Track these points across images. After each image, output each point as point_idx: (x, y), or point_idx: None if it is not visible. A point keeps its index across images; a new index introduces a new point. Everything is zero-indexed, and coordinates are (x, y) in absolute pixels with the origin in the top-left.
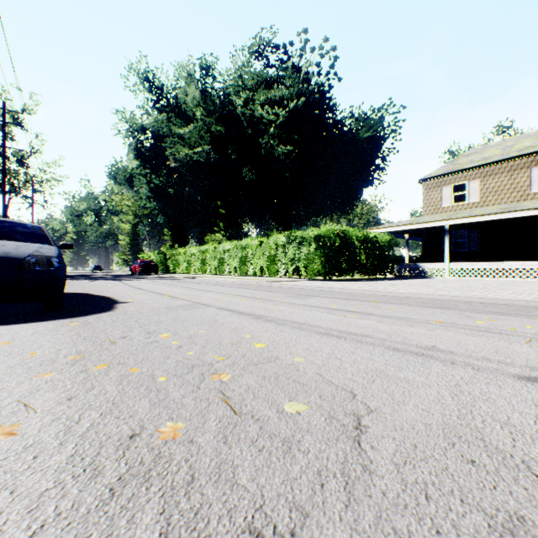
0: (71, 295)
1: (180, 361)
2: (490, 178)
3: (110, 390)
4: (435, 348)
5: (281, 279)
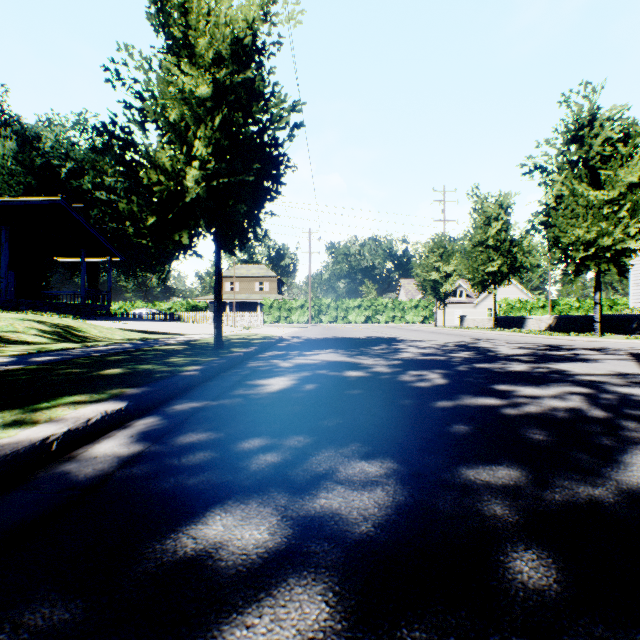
0: None
1: None
2: (243, 283)
3: None
4: None
5: None
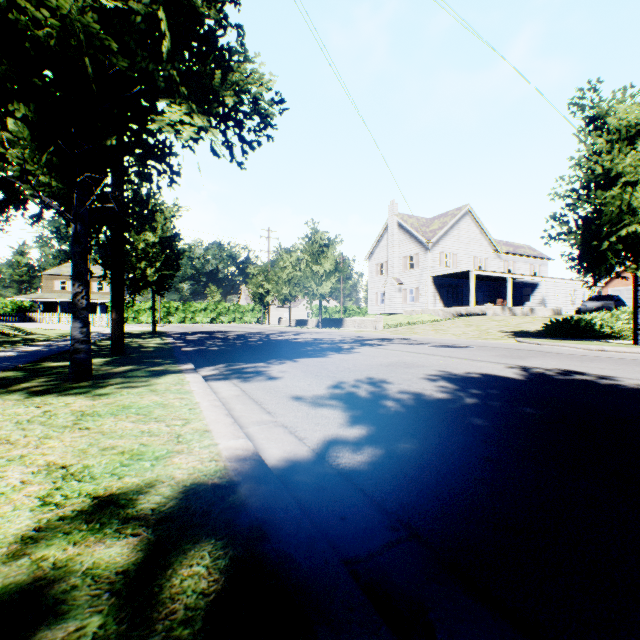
0: None
1: None
2: None
3: None
4: None
5: None
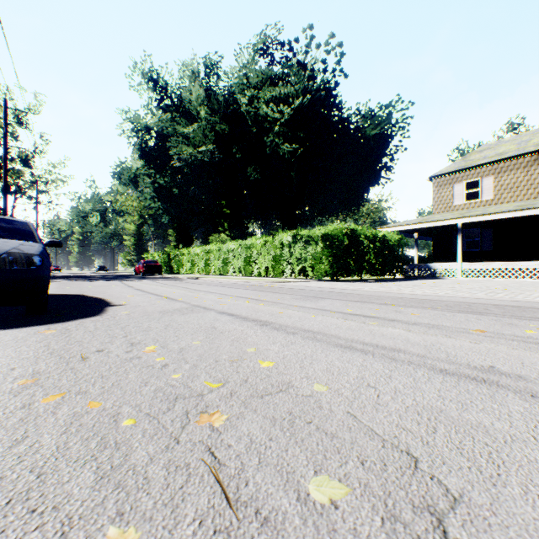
0: (64, 296)
1: (160, 390)
2: (505, 174)
3: (46, 444)
4: (496, 370)
5: (286, 280)
